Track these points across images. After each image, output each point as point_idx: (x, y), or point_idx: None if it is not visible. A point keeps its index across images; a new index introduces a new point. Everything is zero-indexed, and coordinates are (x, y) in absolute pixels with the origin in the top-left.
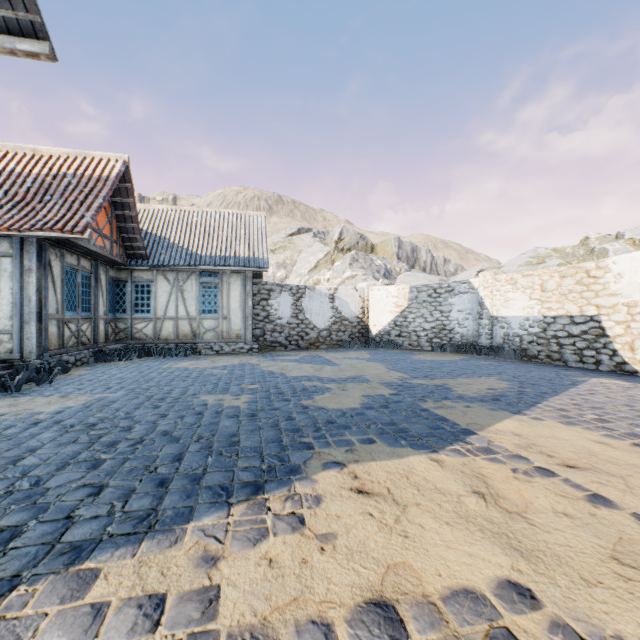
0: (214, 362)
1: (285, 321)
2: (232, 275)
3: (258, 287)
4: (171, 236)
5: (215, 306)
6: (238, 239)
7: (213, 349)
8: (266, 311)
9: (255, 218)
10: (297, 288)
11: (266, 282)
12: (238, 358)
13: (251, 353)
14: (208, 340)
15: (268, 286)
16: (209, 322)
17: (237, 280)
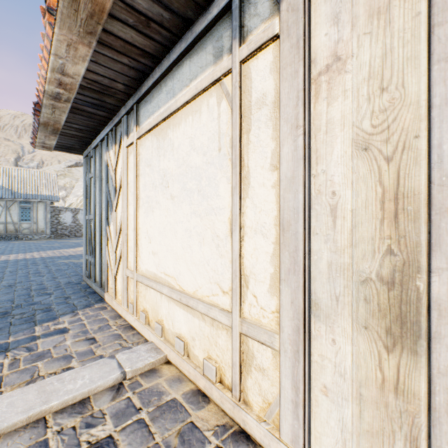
0: (35, 241)
1: (69, 224)
2: (39, 203)
3: (54, 209)
4: (0, 182)
5: (29, 217)
6: (42, 186)
7: (28, 237)
8: (58, 220)
9: (51, 175)
10: (75, 209)
11: (58, 206)
12: (45, 240)
13: (50, 239)
14: (25, 233)
15: (59, 208)
16: (26, 225)
17: (42, 205)
